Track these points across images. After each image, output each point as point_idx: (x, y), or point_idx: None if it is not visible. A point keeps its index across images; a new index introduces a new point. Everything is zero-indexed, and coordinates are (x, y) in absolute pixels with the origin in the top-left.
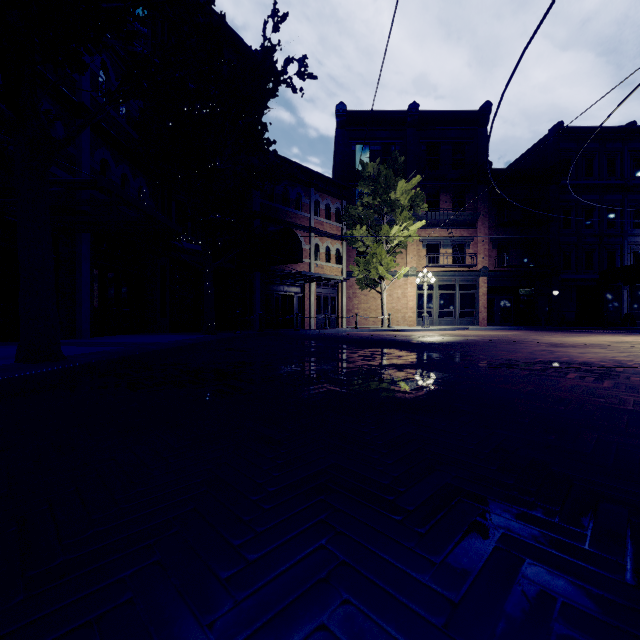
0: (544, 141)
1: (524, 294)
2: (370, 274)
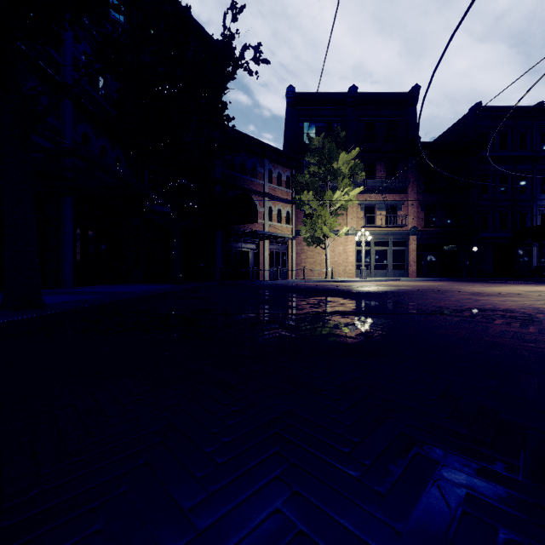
0: (465, 119)
1: (448, 250)
2: (316, 233)
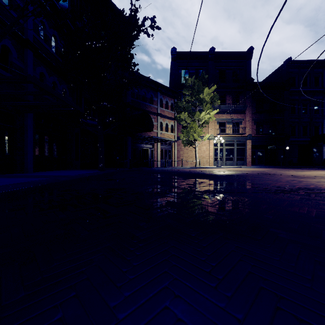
0: (281, 68)
1: (270, 149)
2: (189, 138)
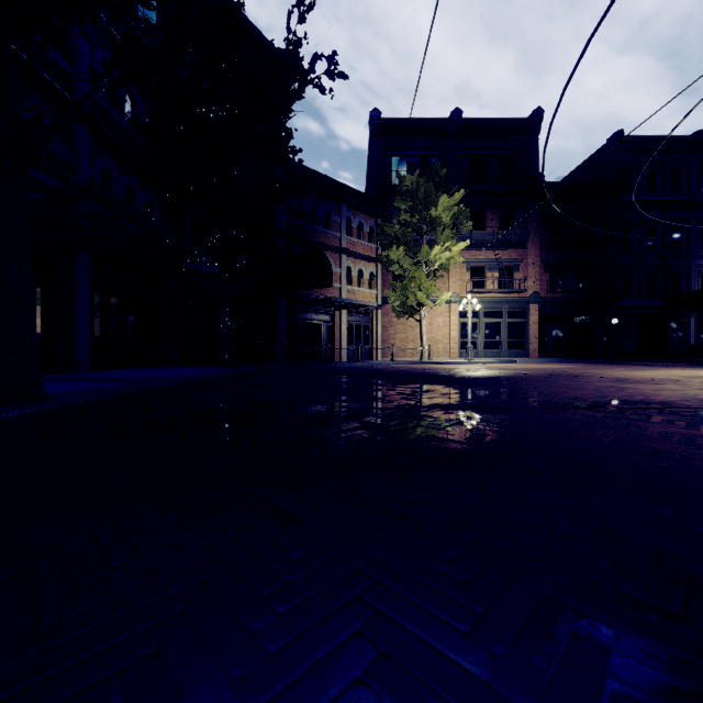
0: (602, 152)
1: (579, 323)
2: (408, 300)
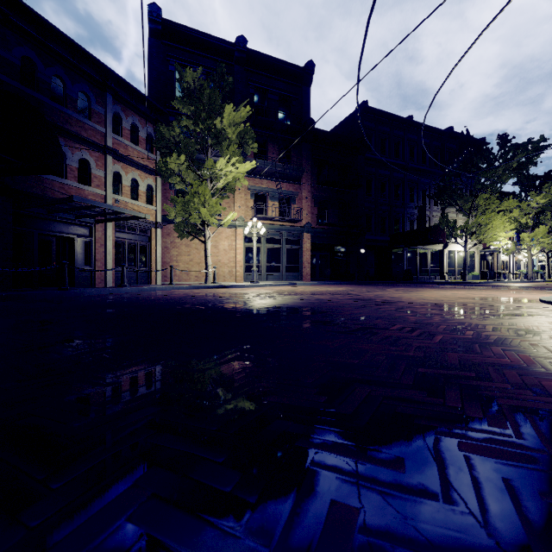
0: (352, 117)
1: (339, 251)
2: (190, 217)
